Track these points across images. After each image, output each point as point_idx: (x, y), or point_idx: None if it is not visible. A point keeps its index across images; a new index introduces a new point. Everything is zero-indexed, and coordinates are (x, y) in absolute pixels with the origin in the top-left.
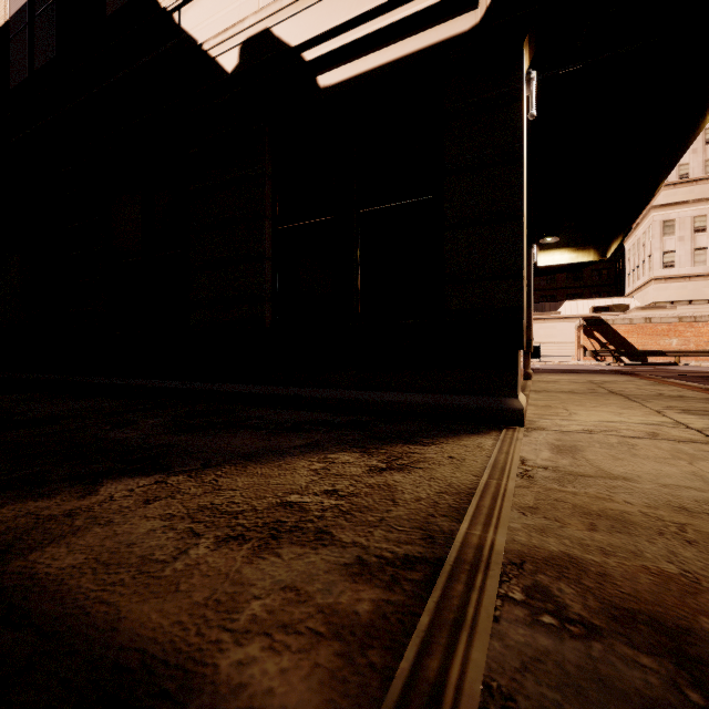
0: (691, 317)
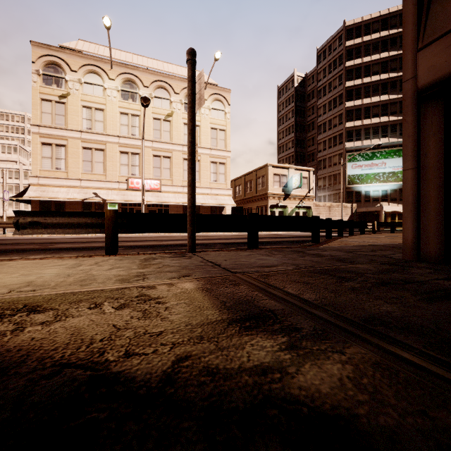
0: None
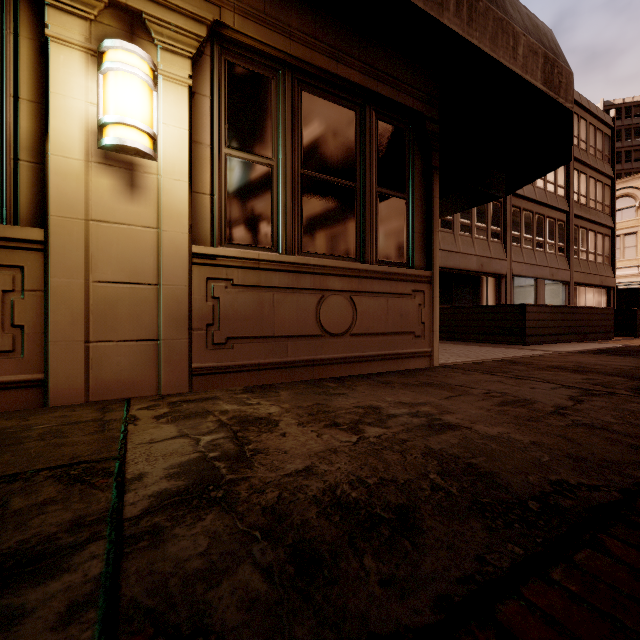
0: None
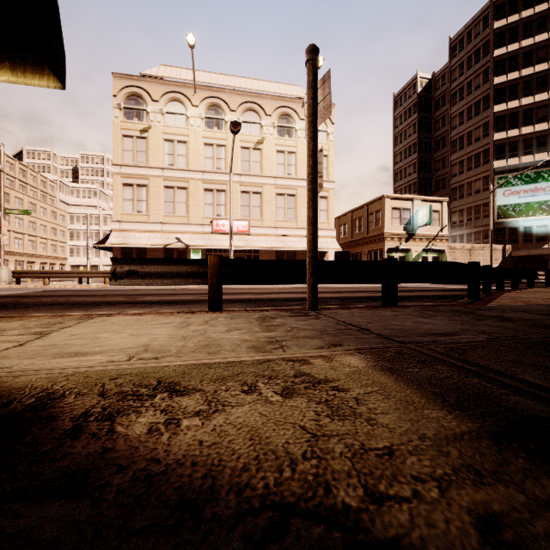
0: None
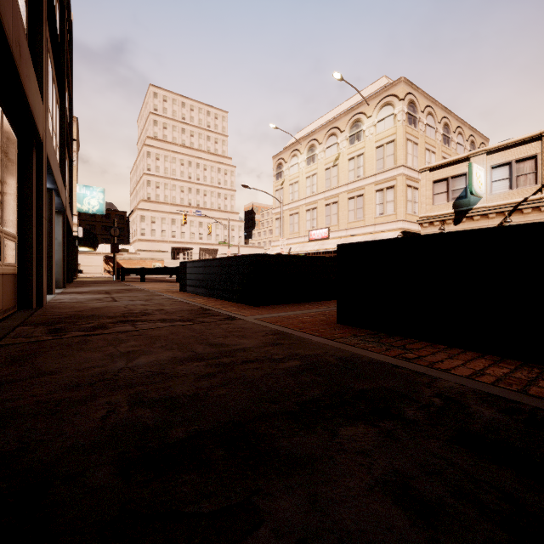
0: (145, 258)
